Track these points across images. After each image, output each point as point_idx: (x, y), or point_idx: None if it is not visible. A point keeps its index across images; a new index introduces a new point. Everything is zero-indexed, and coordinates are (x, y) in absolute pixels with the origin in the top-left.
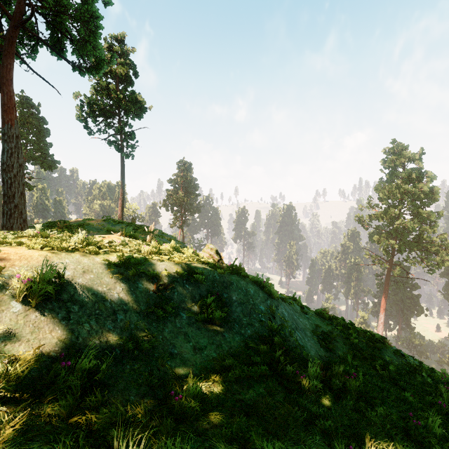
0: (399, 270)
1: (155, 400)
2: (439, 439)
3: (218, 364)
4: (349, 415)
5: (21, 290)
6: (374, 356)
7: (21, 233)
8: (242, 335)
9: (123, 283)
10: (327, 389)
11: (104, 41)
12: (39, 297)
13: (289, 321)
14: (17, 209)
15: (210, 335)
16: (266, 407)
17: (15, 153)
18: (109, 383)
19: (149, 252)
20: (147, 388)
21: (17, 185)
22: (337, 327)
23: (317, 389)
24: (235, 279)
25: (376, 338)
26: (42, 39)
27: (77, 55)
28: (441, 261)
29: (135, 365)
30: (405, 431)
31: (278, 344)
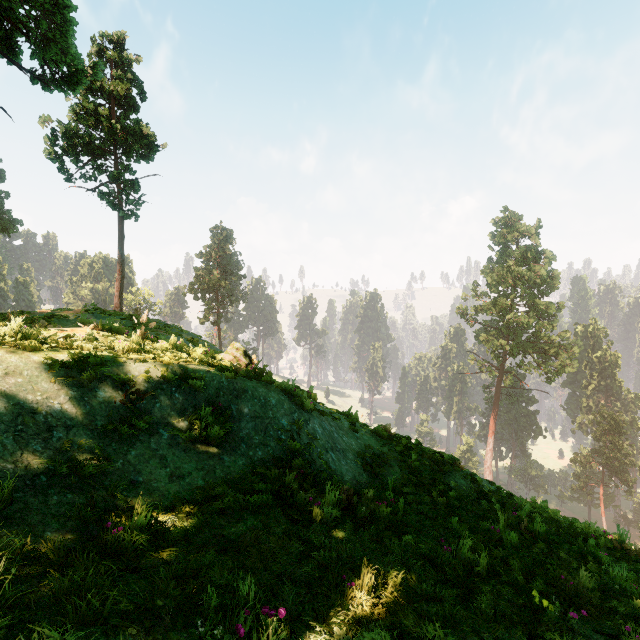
0: (511, 379)
1: (84, 536)
2: (467, 564)
3: (202, 494)
4: (365, 546)
5: None
6: (435, 481)
7: None
8: (249, 458)
9: (72, 390)
10: (352, 518)
11: (92, 42)
12: None
13: (319, 439)
14: None
15: (200, 459)
16: (255, 541)
17: None
18: (15, 516)
19: (126, 350)
20: (79, 523)
21: None
22: (395, 448)
23: (332, 518)
24: (251, 386)
25: (447, 460)
26: None
27: (39, 59)
28: (561, 366)
29: (68, 495)
30: (432, 560)
31: (297, 467)
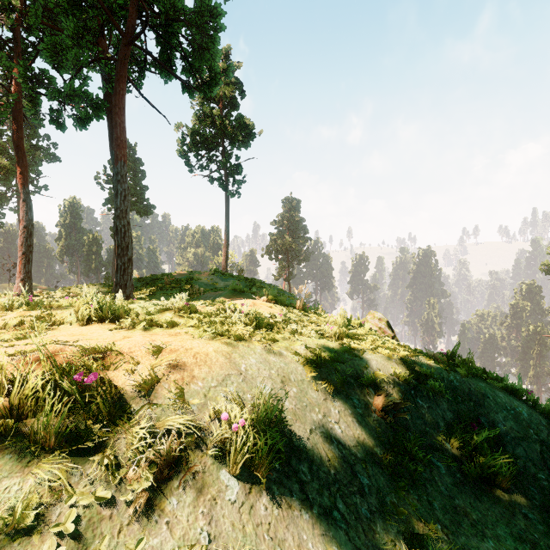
0: None
1: None
2: None
3: None
4: None
5: (236, 449)
6: None
7: (161, 303)
8: None
9: (334, 399)
10: None
11: None
12: (266, 465)
13: None
14: (130, 263)
15: (503, 515)
16: None
17: (128, 196)
18: None
19: (336, 335)
20: None
21: (130, 234)
22: None
23: None
24: (487, 388)
25: None
26: (154, 56)
27: (187, 73)
28: None
29: None
30: None
31: None
